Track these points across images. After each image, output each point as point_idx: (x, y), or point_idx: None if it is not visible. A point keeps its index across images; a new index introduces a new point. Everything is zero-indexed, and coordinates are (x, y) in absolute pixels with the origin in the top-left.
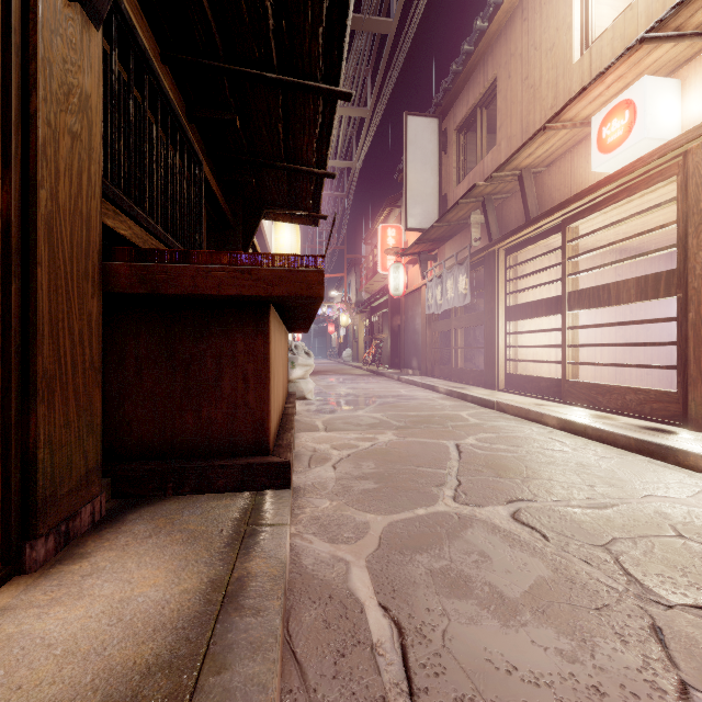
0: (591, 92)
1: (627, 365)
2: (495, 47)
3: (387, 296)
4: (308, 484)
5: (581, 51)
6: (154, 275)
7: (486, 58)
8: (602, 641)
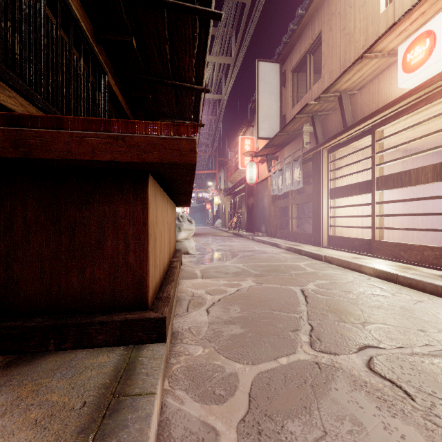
0: (399, 27)
1: (425, 229)
2: (320, 10)
3: (245, 184)
4: (185, 328)
5: (386, 4)
6: (26, 140)
7: (313, 19)
8: None
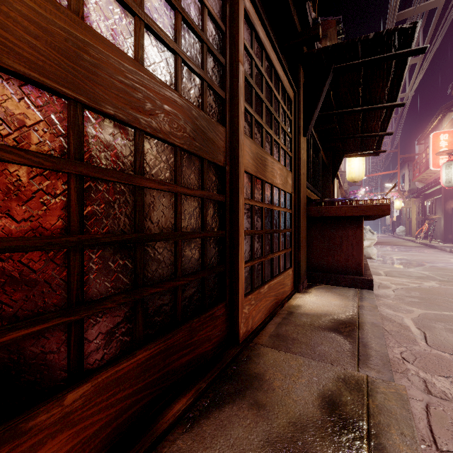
0: None
1: None
2: None
3: (440, 185)
4: (379, 294)
5: None
6: (322, 210)
7: None
8: None
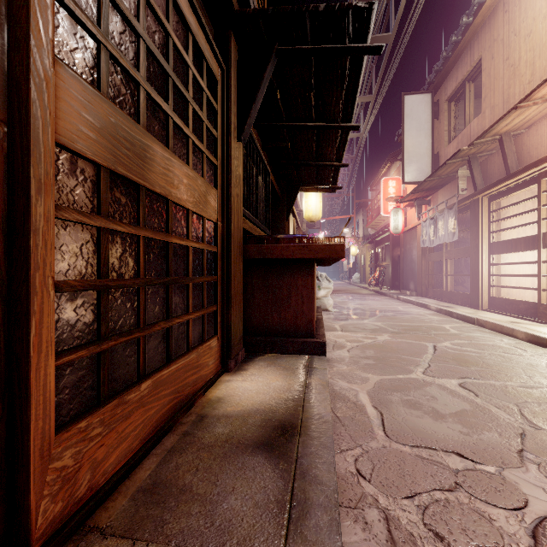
0: None
1: None
2: (480, 34)
3: (389, 232)
4: (334, 358)
5: None
6: (264, 250)
7: (472, 43)
8: (487, 432)
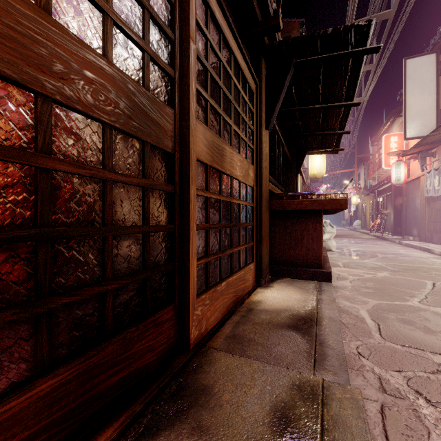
0: None
1: None
2: None
3: (391, 183)
4: (338, 286)
5: None
6: (284, 204)
7: None
8: None
